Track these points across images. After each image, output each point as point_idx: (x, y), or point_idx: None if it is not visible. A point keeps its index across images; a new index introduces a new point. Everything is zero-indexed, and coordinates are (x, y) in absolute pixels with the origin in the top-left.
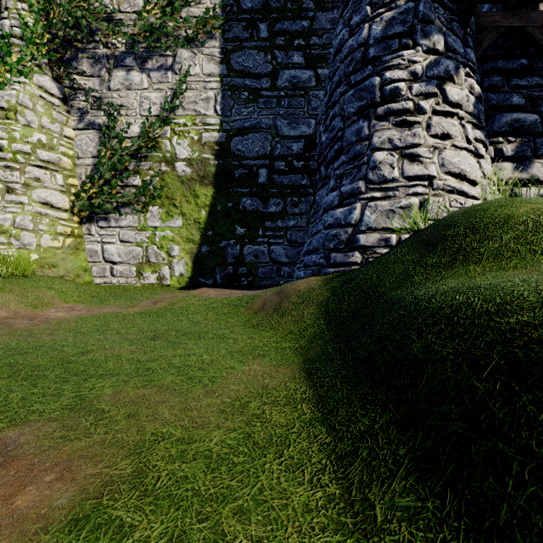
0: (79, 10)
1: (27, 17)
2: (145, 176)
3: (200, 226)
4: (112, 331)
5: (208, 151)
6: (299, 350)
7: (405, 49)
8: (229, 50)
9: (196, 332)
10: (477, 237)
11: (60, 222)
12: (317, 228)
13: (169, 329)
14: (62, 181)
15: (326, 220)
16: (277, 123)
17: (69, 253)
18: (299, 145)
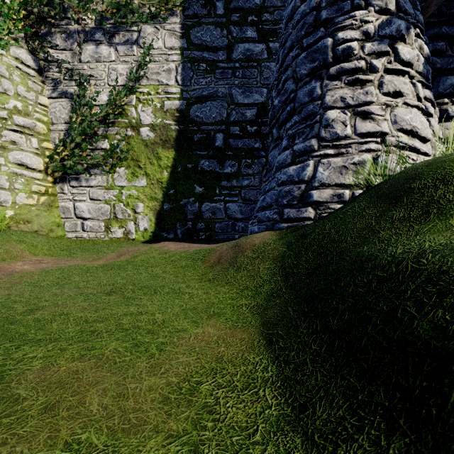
0: None
1: None
2: (113, 140)
3: (163, 186)
4: (71, 284)
5: (169, 117)
6: (255, 309)
7: (358, 10)
8: (189, 26)
9: (153, 286)
10: (450, 188)
11: (35, 182)
12: (270, 186)
13: (127, 283)
14: (37, 145)
15: (279, 177)
16: (232, 92)
17: (43, 210)
18: (252, 112)
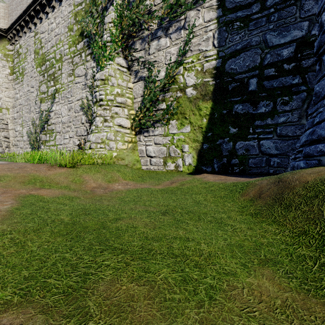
0: (134, 14)
1: (113, 30)
2: (168, 101)
3: (202, 130)
4: (141, 202)
5: (208, 76)
6: None
7: None
8: None
9: (197, 212)
10: None
11: (126, 135)
12: (323, 116)
13: (177, 206)
14: (127, 113)
15: None
16: (266, 37)
17: (130, 152)
18: (289, 49)
